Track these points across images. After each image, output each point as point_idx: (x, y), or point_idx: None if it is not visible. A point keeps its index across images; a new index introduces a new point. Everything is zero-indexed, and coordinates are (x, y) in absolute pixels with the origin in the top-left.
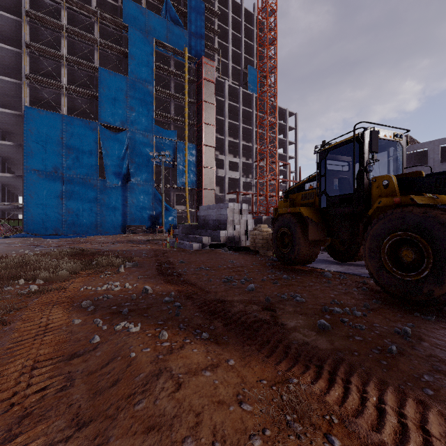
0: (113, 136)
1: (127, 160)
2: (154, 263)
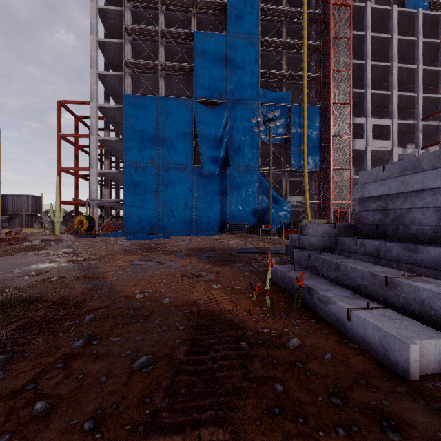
0: (210, 112)
1: (226, 140)
2: None
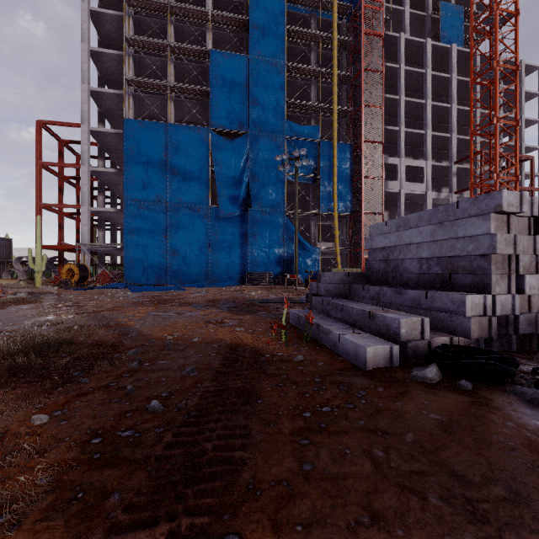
0: (229, 145)
1: (247, 177)
2: None
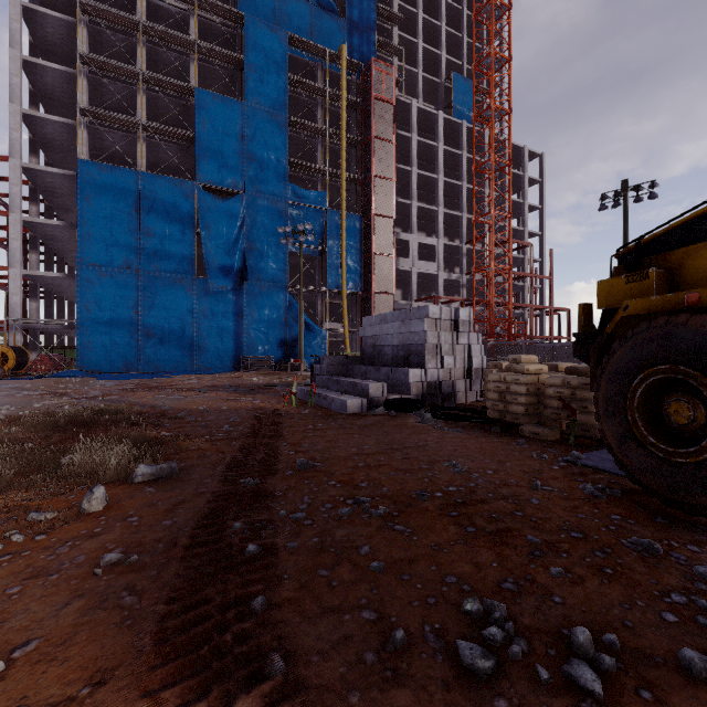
0: (220, 205)
1: (243, 245)
2: (224, 465)
